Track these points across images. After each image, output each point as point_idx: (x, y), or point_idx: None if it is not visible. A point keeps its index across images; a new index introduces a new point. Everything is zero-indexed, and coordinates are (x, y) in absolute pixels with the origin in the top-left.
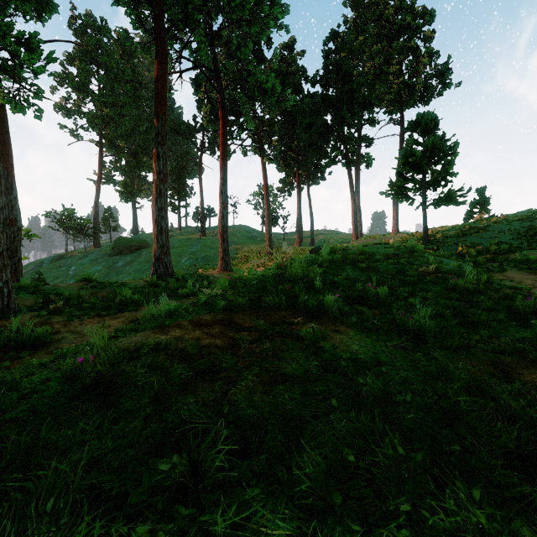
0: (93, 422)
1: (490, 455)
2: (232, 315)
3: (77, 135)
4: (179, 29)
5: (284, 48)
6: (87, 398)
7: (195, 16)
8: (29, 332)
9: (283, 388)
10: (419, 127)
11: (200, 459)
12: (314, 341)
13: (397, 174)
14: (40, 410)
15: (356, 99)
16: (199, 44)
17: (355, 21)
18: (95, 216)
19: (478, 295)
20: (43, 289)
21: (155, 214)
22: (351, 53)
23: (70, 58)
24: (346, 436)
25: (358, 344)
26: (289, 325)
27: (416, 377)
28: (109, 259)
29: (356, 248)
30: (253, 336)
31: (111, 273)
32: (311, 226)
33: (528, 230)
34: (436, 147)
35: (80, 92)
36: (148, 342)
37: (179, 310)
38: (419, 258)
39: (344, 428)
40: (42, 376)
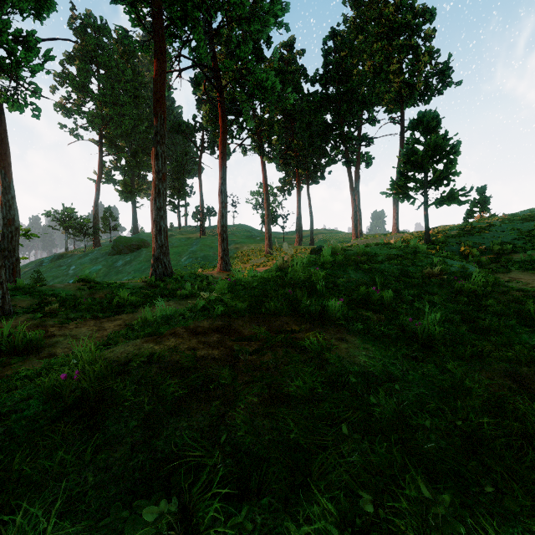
0: (74, 450)
1: (523, 491)
2: (230, 322)
3: (77, 135)
4: (179, 27)
5: (283, 47)
6: (70, 419)
7: (194, 13)
8: (21, 337)
9: (286, 412)
10: (420, 125)
11: (192, 505)
12: (318, 352)
13: (398, 173)
14: (17, 434)
15: (356, 98)
16: (198, 42)
17: (355, 20)
18: (95, 216)
19: (486, 298)
20: (39, 290)
21: (154, 214)
22: (351, 52)
23: (70, 57)
24: (359, 472)
25: (366, 354)
26: (292, 332)
27: (431, 395)
28: (109, 259)
29: (358, 249)
30: (253, 345)
31: (110, 272)
32: (311, 225)
33: (531, 229)
34: (438, 145)
35: (80, 92)
36: (140, 354)
37: (175, 317)
38: (423, 258)
39: (357, 461)
40: (24, 391)
